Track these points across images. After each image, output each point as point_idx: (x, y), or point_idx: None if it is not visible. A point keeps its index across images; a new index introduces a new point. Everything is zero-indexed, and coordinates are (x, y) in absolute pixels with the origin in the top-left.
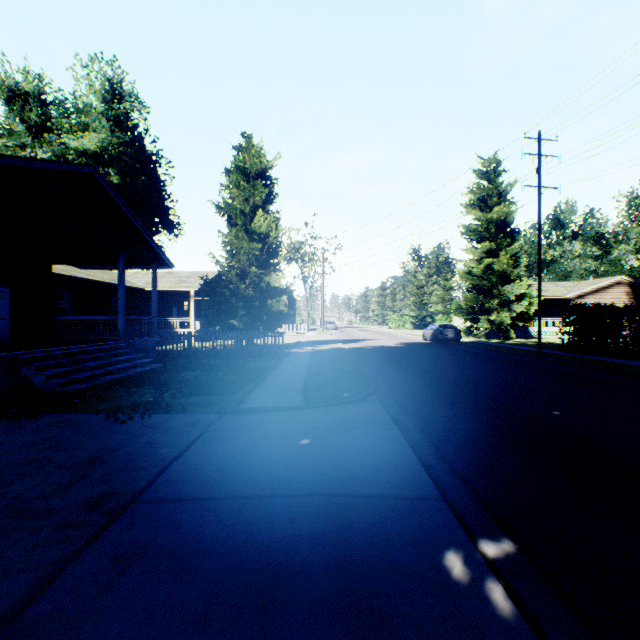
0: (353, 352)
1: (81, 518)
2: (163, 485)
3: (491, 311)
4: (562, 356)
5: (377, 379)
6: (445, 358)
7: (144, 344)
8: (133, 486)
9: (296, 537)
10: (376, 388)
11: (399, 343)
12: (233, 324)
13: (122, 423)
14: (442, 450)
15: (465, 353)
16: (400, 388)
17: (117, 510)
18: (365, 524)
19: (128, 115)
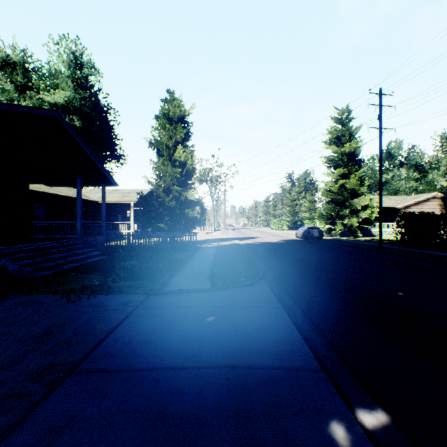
0: (246, 246)
1: (25, 388)
2: (97, 357)
3: (344, 217)
4: (397, 249)
5: (265, 267)
6: (313, 251)
7: (96, 241)
8: (73, 358)
9: (203, 409)
10: (264, 274)
11: (279, 240)
12: (160, 226)
13: (72, 302)
14: (318, 325)
15: (327, 247)
16: (282, 274)
17: (56, 381)
18: (260, 395)
19: (87, 78)
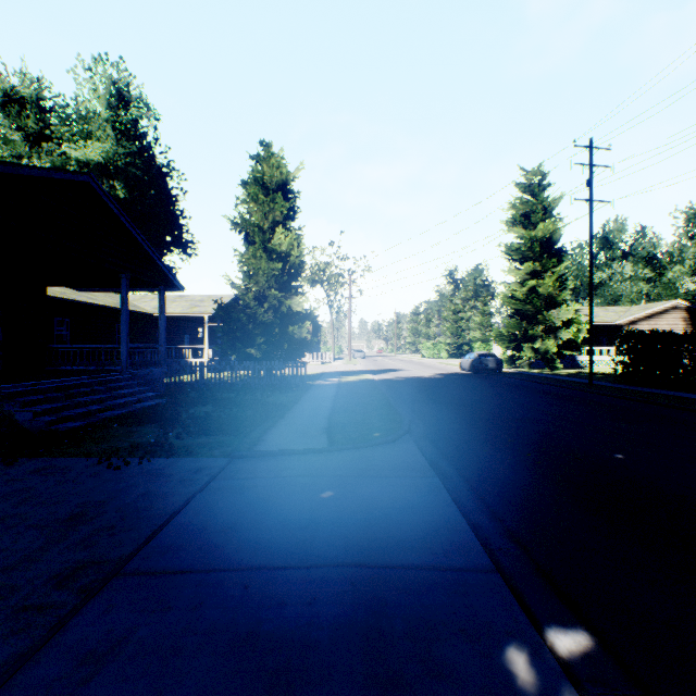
0: (384, 384)
1: (47, 598)
2: (154, 551)
3: (535, 338)
4: (616, 389)
5: (411, 415)
6: (486, 391)
7: (150, 375)
8: (118, 553)
9: (314, 627)
10: (410, 426)
11: (434, 374)
12: (250, 353)
13: (115, 470)
14: (491, 504)
15: (508, 385)
16: (438, 426)
17: (94, 586)
18: (402, 608)
19: (136, 122)
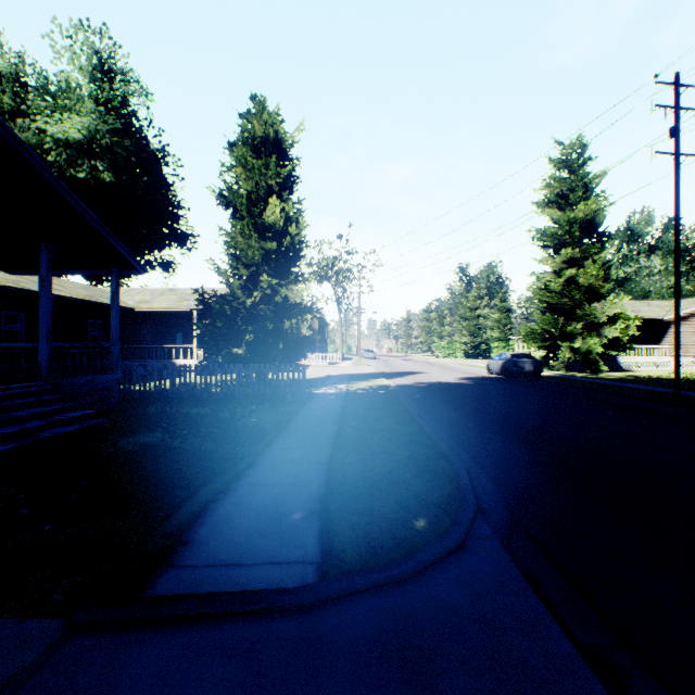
0: (403, 393)
1: None
2: None
3: (574, 336)
4: None
5: (462, 456)
6: (543, 405)
7: (93, 384)
8: None
9: None
10: (474, 489)
11: (459, 378)
12: (236, 354)
13: None
14: None
15: (563, 395)
16: (524, 489)
17: None
18: None
19: (123, 98)
